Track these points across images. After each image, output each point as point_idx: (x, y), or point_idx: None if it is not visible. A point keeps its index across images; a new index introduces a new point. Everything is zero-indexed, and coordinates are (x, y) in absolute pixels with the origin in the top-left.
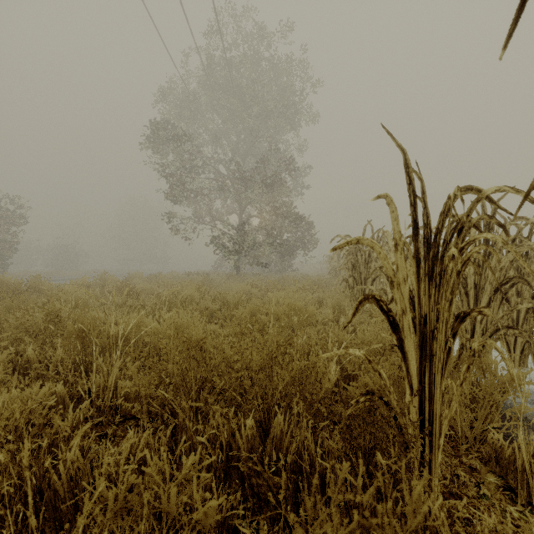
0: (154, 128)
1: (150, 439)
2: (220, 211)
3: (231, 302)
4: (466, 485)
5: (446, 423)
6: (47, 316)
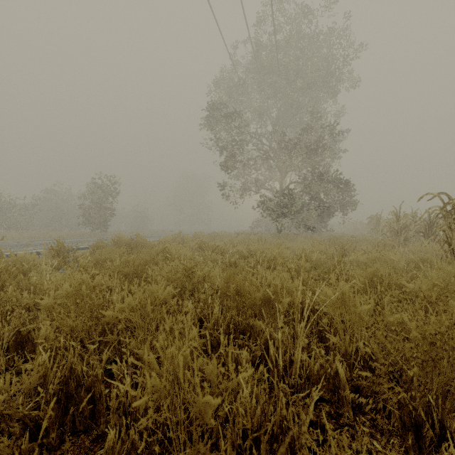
0: (212, 112)
1: None
2: (260, 179)
3: (329, 263)
4: None
5: None
6: (184, 272)
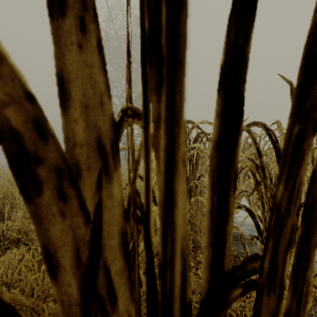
0: None
1: (24, 252)
2: None
3: None
4: (191, 269)
5: None
6: None
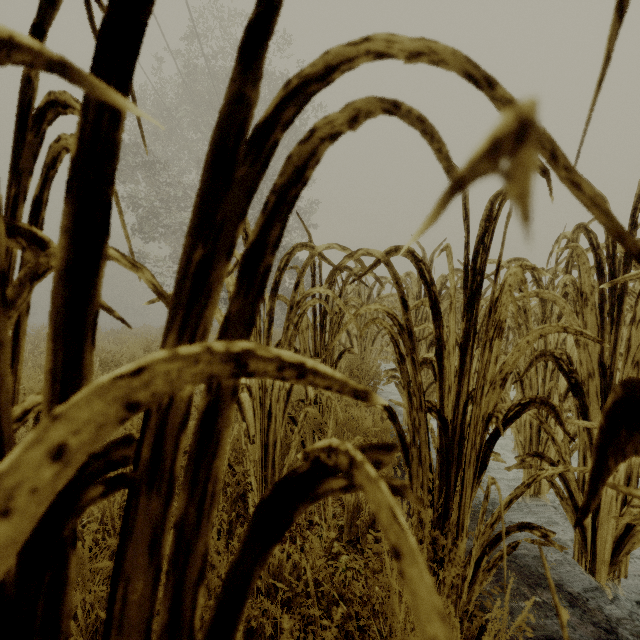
0: None
1: None
2: None
3: None
4: (312, 528)
5: (286, 469)
6: None
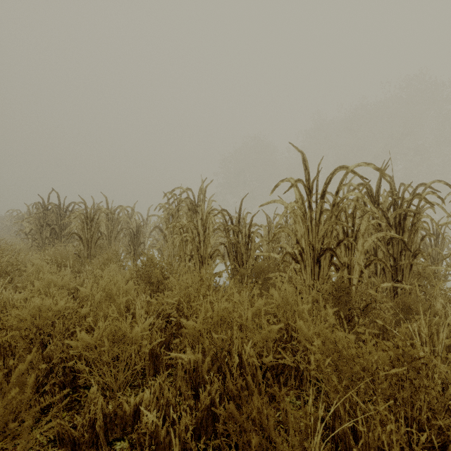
0: None
1: None
2: None
3: None
4: None
5: None
6: None
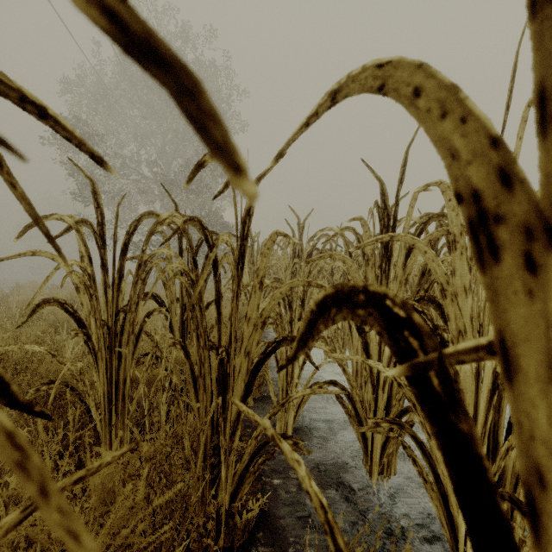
0: None
1: None
2: None
3: None
4: None
5: (135, 402)
6: None
